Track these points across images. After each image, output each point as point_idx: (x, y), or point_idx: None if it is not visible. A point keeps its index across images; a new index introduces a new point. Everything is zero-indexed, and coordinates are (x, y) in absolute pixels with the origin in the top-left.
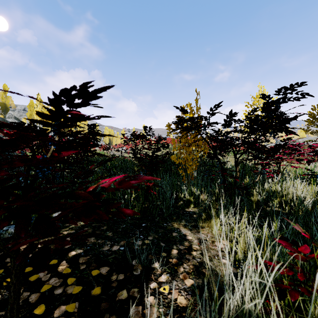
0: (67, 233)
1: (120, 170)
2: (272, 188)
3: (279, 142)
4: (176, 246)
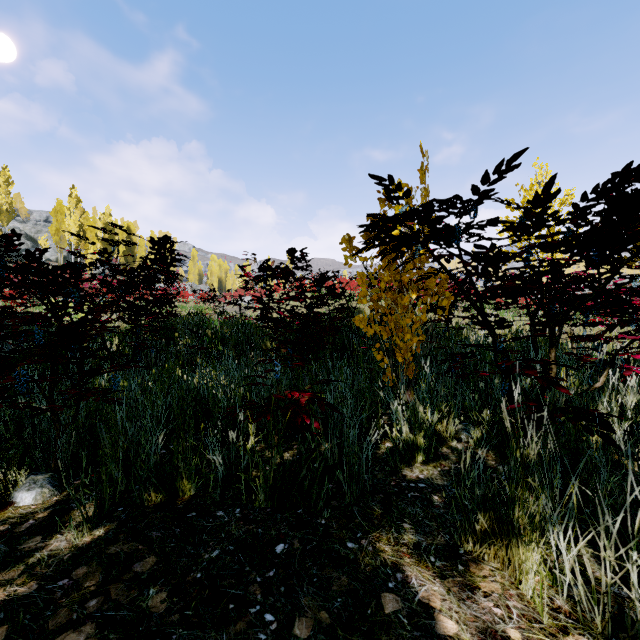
0: (4, 598)
1: (234, 348)
2: None
3: None
4: None
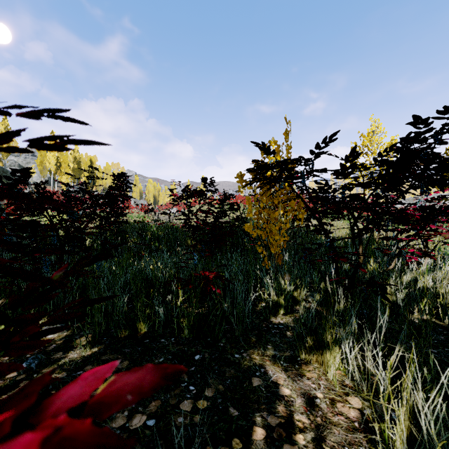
0: None
1: (166, 244)
2: (418, 282)
3: (423, 203)
4: (261, 417)
